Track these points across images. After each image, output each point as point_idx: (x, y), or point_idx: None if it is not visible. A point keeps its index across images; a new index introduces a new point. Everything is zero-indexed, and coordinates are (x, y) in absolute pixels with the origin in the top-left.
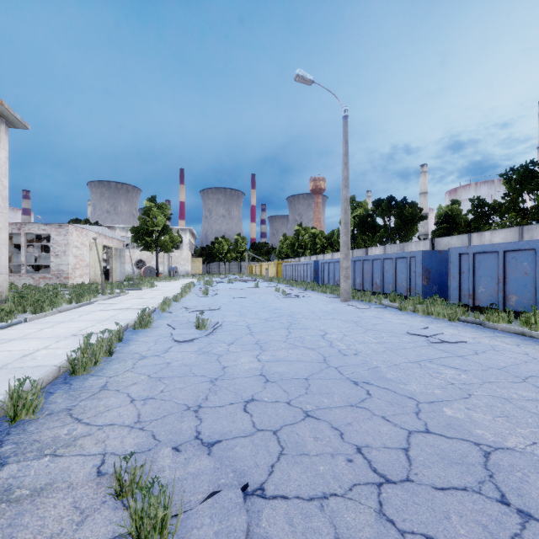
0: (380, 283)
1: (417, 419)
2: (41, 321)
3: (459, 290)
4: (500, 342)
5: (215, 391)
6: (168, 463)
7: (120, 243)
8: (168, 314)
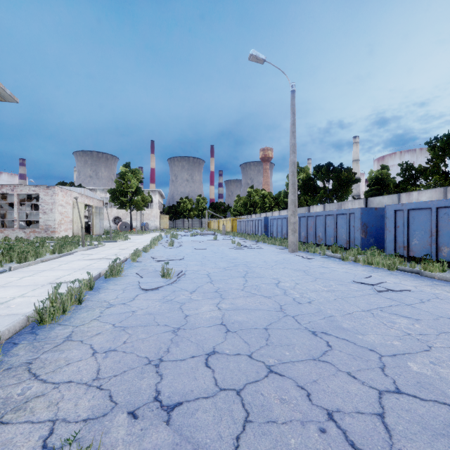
0: (322, 236)
1: (384, 376)
2: (24, 270)
3: (394, 243)
4: (441, 290)
5: (176, 342)
6: (122, 435)
7: (99, 203)
8: (138, 263)
